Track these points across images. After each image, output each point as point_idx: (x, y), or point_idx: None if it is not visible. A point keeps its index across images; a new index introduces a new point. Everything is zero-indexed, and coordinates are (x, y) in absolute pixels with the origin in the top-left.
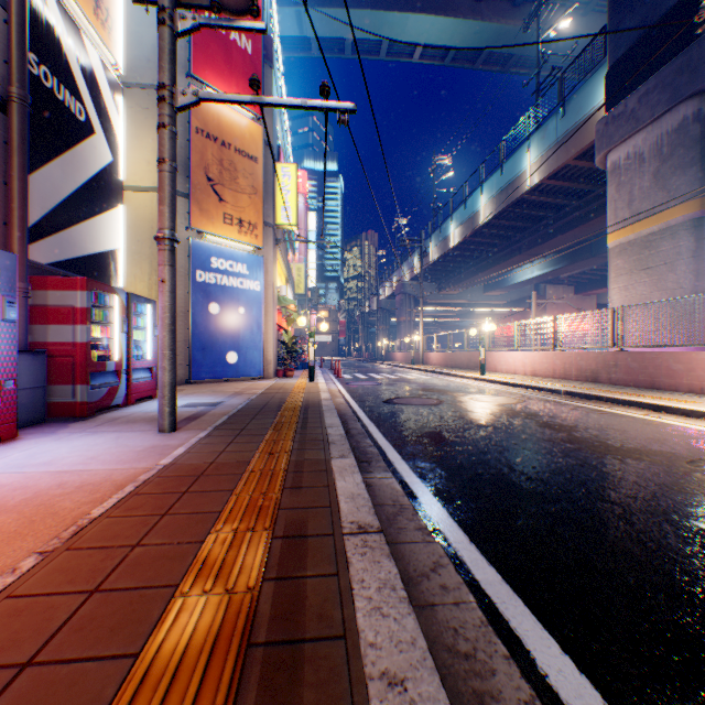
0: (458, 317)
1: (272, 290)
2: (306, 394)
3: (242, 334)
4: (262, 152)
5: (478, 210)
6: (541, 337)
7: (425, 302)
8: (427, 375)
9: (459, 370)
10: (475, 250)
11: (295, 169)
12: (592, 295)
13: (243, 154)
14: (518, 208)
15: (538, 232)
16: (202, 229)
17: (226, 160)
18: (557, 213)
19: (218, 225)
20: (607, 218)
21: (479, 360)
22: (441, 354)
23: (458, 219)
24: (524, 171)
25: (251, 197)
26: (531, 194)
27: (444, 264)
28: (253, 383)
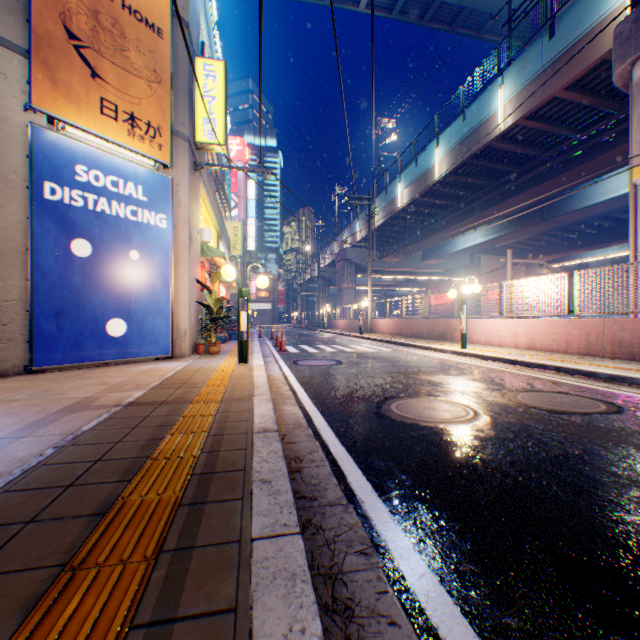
0: (394, 286)
1: (188, 230)
2: (223, 408)
3: (136, 291)
4: (170, 25)
5: (433, 166)
6: (545, 300)
7: (366, 269)
8: (386, 346)
9: (421, 340)
10: (422, 213)
11: (223, 67)
12: (522, 265)
13: (138, 17)
14: (480, 161)
15: (497, 190)
16: (55, 113)
17: (105, 14)
18: (521, 167)
19: (89, 114)
20: (636, 145)
21: (460, 330)
22: (393, 321)
23: (408, 178)
24: (495, 112)
25: (152, 86)
26: (499, 141)
27: (387, 230)
28: (146, 370)
